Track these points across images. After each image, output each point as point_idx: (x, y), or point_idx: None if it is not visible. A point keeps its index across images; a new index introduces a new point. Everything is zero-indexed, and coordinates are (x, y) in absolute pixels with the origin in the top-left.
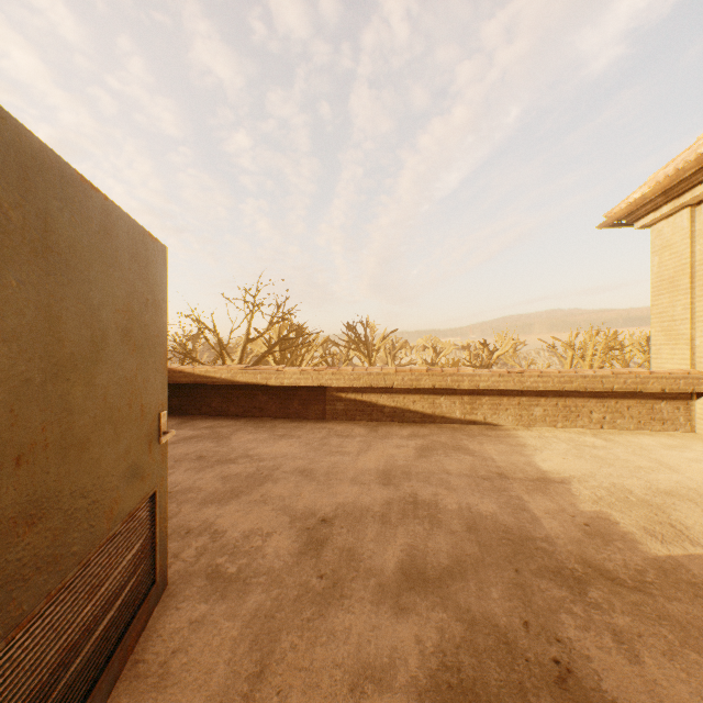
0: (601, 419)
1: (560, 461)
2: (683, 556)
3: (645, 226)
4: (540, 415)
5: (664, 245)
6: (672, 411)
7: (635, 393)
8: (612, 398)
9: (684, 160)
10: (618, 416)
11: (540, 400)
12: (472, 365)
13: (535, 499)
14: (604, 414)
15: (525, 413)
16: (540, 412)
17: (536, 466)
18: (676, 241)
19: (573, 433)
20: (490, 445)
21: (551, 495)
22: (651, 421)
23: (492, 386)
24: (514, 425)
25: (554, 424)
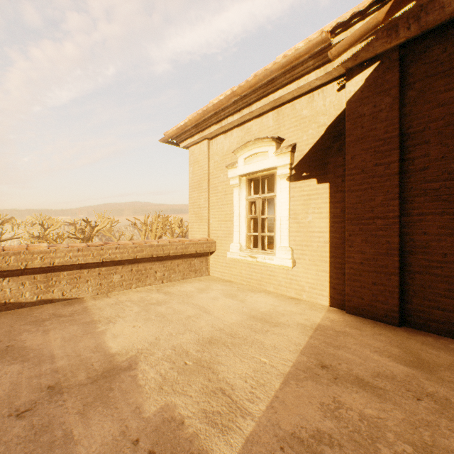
0: (163, 276)
1: (131, 332)
2: (245, 449)
3: (186, 147)
4: (119, 281)
5: (195, 161)
6: (200, 264)
7: (182, 255)
8: (169, 259)
9: (207, 106)
10: (173, 272)
11: (119, 268)
12: (77, 237)
13: (91, 426)
14: (165, 272)
15: (106, 281)
16: (119, 278)
17: (106, 349)
18: (201, 159)
19: (144, 292)
20: (59, 331)
21: (115, 403)
22: (190, 272)
23: (71, 261)
24: (95, 294)
25: (130, 286)
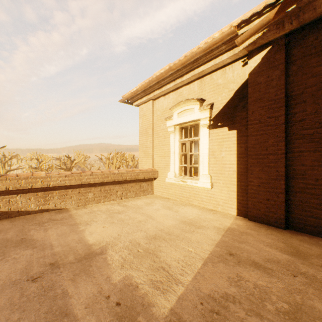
0: (121, 194)
1: (102, 231)
2: (177, 303)
3: (137, 105)
4: (92, 197)
5: (144, 115)
6: (147, 186)
7: (135, 180)
8: (126, 183)
9: (152, 77)
10: (128, 192)
11: (92, 188)
12: (62, 168)
13: (79, 287)
14: (123, 191)
15: (83, 197)
16: (92, 195)
17: (86, 241)
18: (148, 113)
19: (109, 205)
20: (54, 229)
21: (93, 274)
22: (140, 192)
23: (61, 183)
24: (76, 206)
25: (99, 201)
